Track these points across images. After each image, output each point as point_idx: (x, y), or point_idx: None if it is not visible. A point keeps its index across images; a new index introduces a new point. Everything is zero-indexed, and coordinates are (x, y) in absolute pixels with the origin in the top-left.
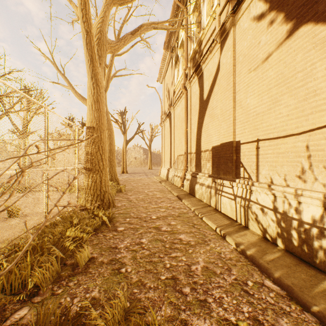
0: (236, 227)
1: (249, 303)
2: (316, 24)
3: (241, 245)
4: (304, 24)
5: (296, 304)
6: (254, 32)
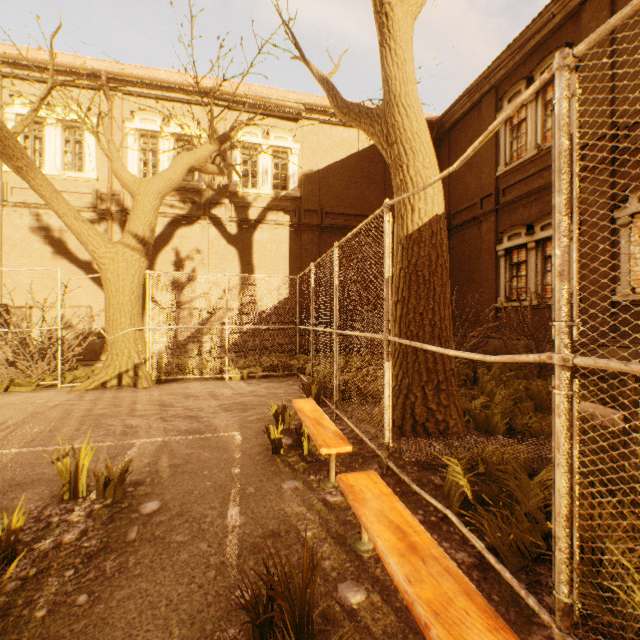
0: None
1: None
2: (72, 263)
3: None
4: (66, 258)
5: None
6: (29, 235)
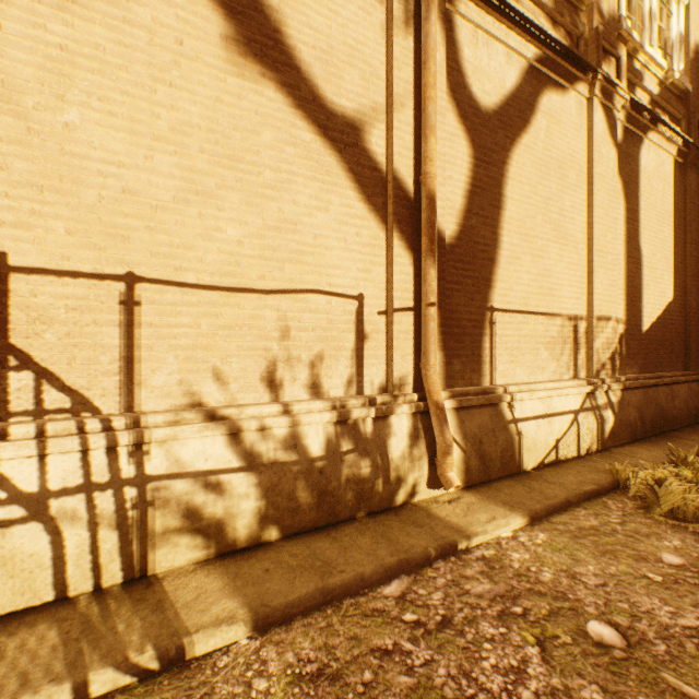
0: (123, 605)
1: (472, 623)
2: (297, 107)
3: (262, 606)
4: (278, 83)
5: (424, 570)
6: None
